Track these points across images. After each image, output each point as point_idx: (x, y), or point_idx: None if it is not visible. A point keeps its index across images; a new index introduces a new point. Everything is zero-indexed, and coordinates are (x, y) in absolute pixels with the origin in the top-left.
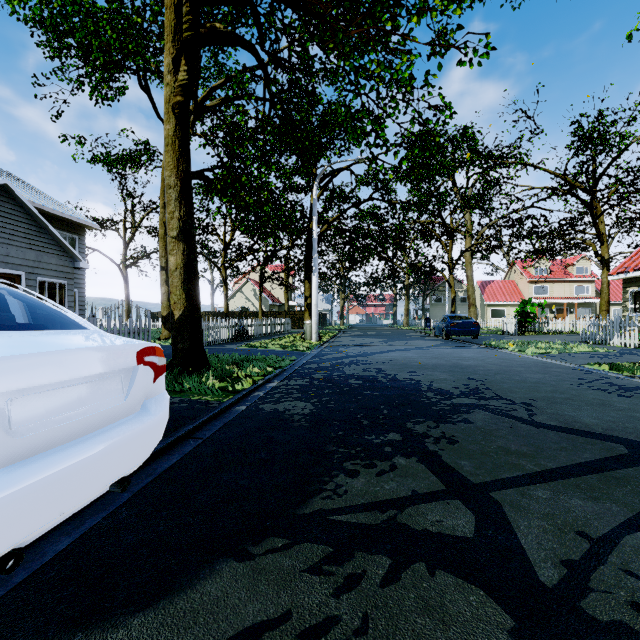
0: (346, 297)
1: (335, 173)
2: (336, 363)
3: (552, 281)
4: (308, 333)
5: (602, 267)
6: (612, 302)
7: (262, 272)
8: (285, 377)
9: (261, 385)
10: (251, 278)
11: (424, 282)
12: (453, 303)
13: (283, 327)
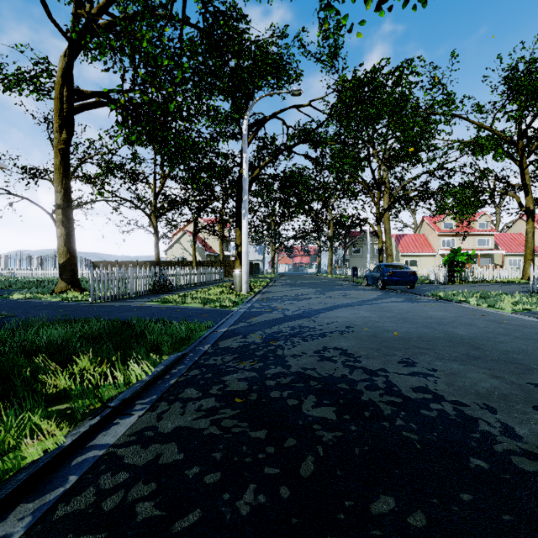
0: (276, 248)
1: (267, 117)
2: (271, 335)
3: (458, 235)
4: (237, 283)
5: (527, 217)
6: (508, 253)
7: (196, 222)
8: (169, 386)
9: (78, 441)
10: (189, 230)
11: (345, 235)
12: (381, 253)
13: (215, 276)
